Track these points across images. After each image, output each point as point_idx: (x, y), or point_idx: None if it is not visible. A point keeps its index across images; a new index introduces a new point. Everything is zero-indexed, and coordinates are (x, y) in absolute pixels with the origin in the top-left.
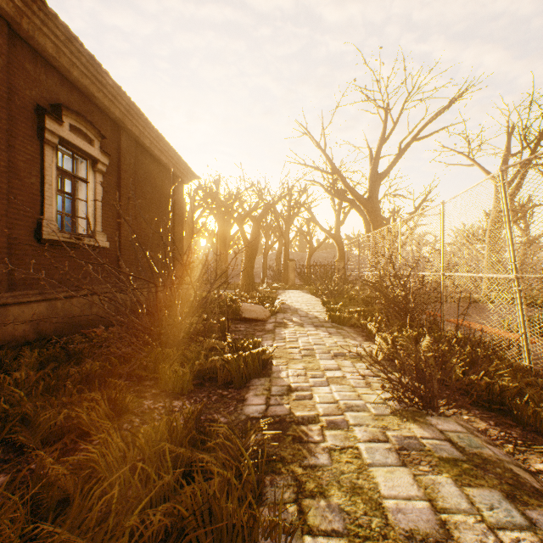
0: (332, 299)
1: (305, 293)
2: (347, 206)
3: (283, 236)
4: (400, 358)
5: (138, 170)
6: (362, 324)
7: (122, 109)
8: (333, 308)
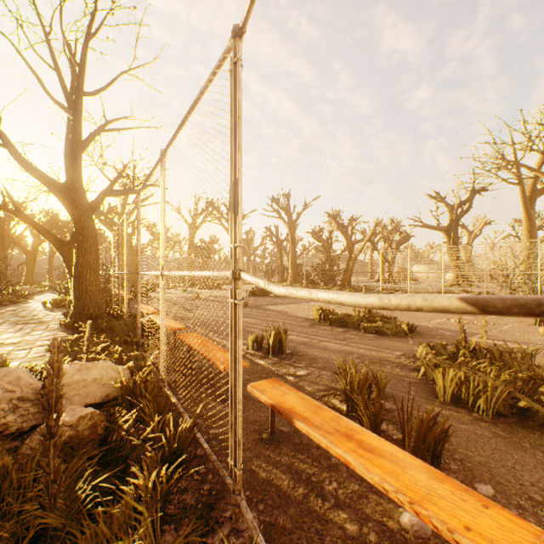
0: None
1: None
2: None
3: None
4: None
5: None
6: None
7: None
8: None
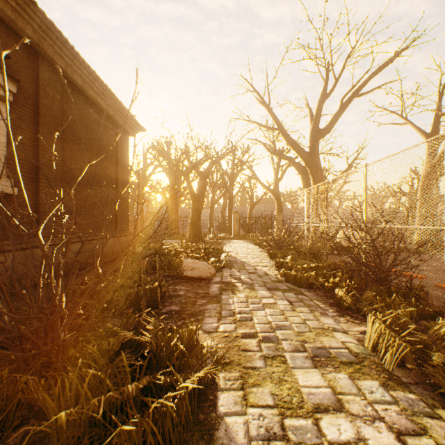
0: (278, 251)
1: (249, 243)
2: (284, 165)
3: (228, 191)
4: (440, 378)
5: (68, 110)
6: (325, 287)
7: (36, 26)
8: (282, 262)
